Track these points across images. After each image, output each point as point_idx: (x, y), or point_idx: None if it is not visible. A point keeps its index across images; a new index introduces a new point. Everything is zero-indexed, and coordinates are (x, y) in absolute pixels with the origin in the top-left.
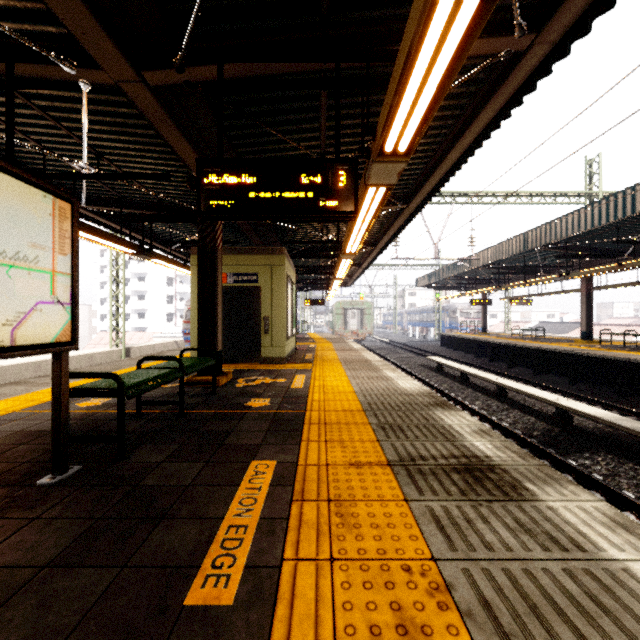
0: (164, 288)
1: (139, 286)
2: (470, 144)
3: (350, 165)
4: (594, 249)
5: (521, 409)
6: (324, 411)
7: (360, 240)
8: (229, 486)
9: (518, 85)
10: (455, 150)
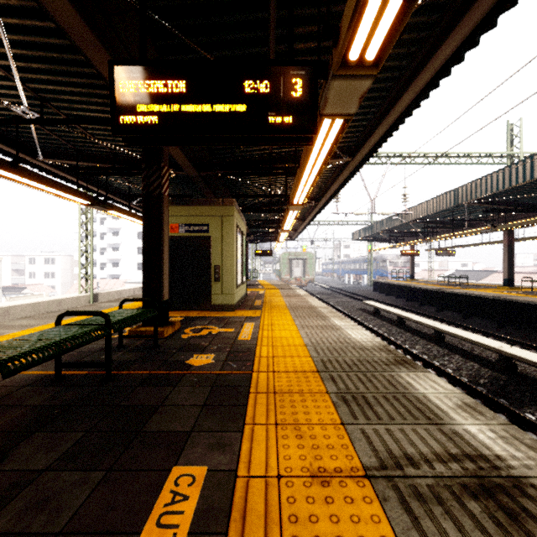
0: (135, 241)
1: (113, 239)
2: (424, 86)
3: (307, 69)
4: (518, 204)
5: (461, 354)
6: (273, 372)
7: (308, 190)
8: (123, 535)
9: (494, 1)
10: (408, 92)
